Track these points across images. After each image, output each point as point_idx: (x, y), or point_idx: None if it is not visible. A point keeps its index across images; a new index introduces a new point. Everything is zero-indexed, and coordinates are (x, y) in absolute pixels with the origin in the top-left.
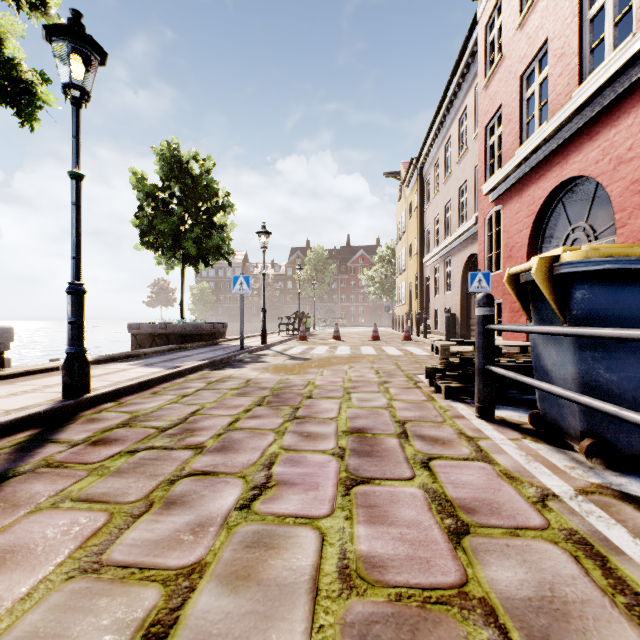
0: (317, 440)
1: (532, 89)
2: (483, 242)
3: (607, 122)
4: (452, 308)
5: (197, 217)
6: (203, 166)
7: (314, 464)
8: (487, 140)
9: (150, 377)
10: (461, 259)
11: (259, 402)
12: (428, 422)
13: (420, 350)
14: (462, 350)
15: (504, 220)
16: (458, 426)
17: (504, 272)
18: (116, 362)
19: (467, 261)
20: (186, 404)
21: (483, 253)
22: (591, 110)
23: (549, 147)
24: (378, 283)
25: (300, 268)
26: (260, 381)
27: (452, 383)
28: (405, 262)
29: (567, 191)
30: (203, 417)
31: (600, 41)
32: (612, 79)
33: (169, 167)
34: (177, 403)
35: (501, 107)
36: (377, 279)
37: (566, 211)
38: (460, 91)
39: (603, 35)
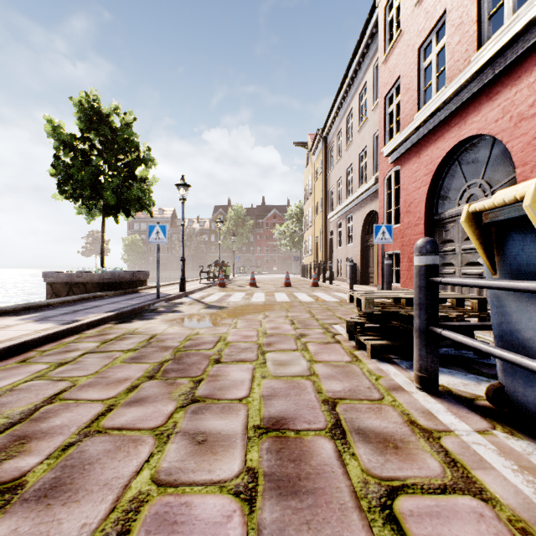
0: (215, 452)
1: (429, 59)
2: (383, 199)
3: (508, 81)
4: (353, 258)
5: (117, 169)
6: (124, 120)
7: (201, 530)
8: (386, 109)
9: (26, 338)
10: (361, 215)
11: (153, 372)
12: (363, 401)
13: (329, 296)
14: (381, 301)
15: (403, 179)
16: (402, 407)
17: (403, 226)
18: (6, 316)
19: (366, 217)
20: (53, 380)
21: (383, 209)
22: (492, 71)
23: (448, 109)
24: (289, 237)
25: (220, 221)
26: (165, 337)
27: (376, 339)
28: (312, 219)
29: (463, 151)
30: (62, 406)
31: (498, 7)
32: (515, 38)
33: (88, 118)
34: (42, 378)
35: (399, 78)
36: (288, 233)
37: (462, 169)
38: (360, 69)
39: (502, 1)
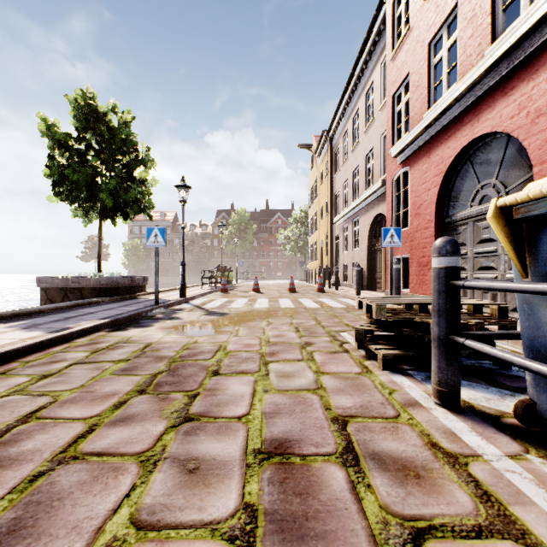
0: (208, 484)
1: (440, 55)
2: (391, 202)
3: (524, 76)
4: (360, 263)
5: (115, 170)
6: (122, 119)
7: None
8: (394, 108)
9: (9, 348)
10: (368, 219)
11: (144, 385)
12: (377, 419)
13: (335, 302)
14: (392, 307)
15: (412, 180)
16: (421, 426)
17: (412, 229)
18: None
19: (373, 220)
20: (32, 394)
21: (391, 212)
22: (507, 65)
23: (460, 106)
24: (293, 241)
25: (222, 225)
26: (161, 346)
27: (388, 348)
28: (317, 223)
29: (475, 150)
30: (38, 426)
31: None
32: (533, 29)
33: (84, 117)
34: (20, 393)
35: (408, 76)
36: (292, 238)
37: (474, 169)
38: (367, 68)
39: None
